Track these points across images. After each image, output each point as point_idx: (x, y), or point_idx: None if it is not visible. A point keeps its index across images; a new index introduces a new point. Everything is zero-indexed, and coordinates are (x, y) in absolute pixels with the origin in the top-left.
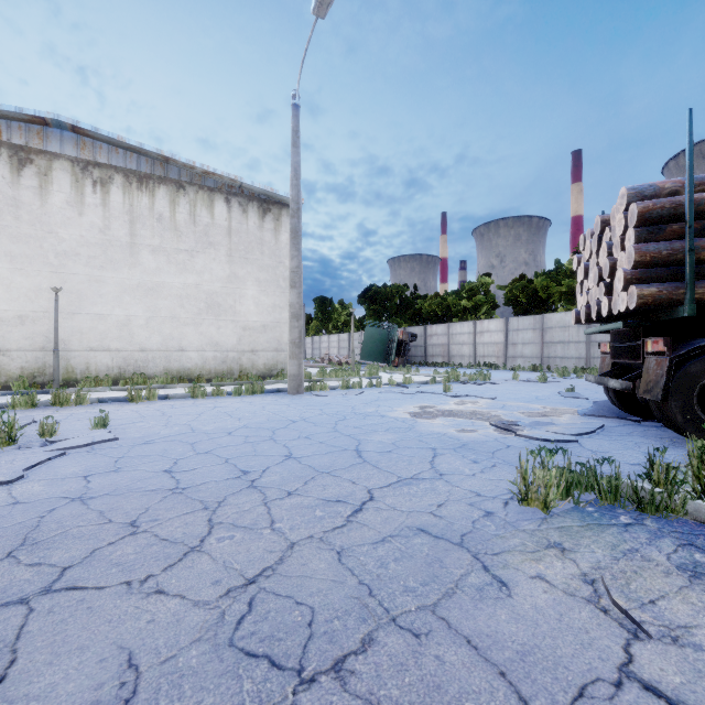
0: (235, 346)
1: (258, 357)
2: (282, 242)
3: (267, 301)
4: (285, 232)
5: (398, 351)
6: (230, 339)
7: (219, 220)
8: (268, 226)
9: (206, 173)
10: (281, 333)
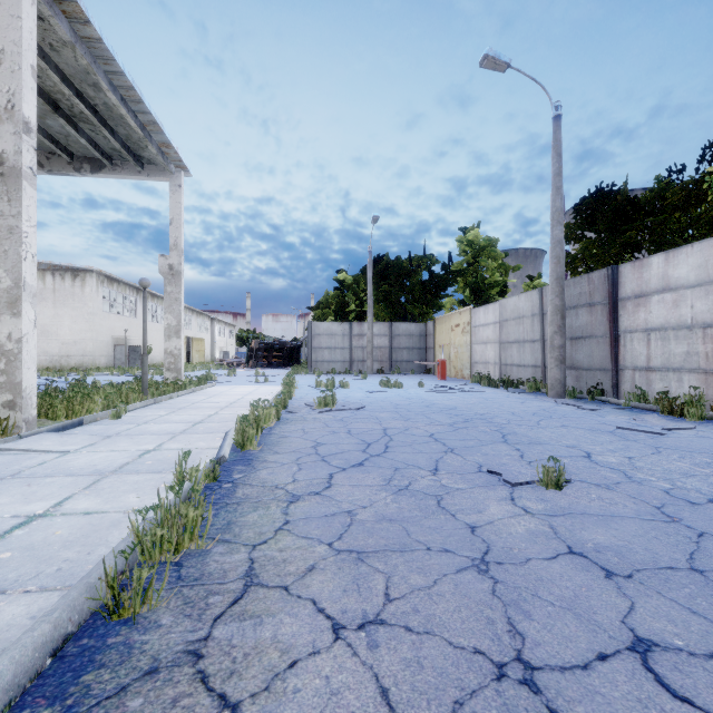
0: (58, 353)
1: (72, 359)
2: (87, 293)
3: (77, 327)
4: (89, 287)
5: (251, 356)
6: (55, 350)
7: (49, 286)
8: (78, 284)
9: (38, 262)
10: (86, 345)
